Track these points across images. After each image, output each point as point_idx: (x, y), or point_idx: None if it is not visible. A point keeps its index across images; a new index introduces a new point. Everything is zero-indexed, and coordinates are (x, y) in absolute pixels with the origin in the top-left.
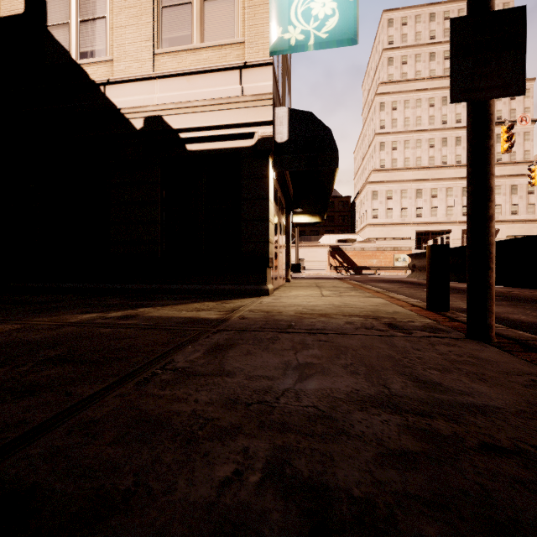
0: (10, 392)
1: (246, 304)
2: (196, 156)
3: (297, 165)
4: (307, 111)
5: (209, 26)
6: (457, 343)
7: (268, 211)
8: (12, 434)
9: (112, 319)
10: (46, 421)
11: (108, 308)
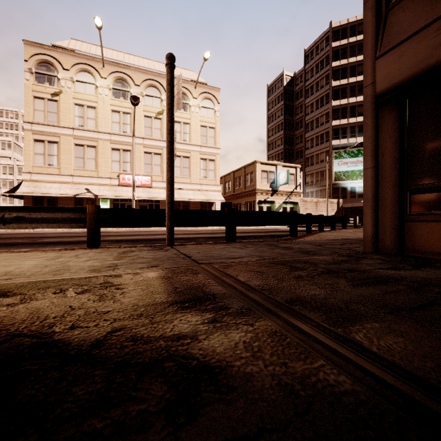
0: (312, 263)
1: (34, 280)
2: None
3: None
4: None
5: None
6: (181, 247)
7: None
8: (307, 258)
9: (220, 304)
10: (301, 258)
11: (66, 424)
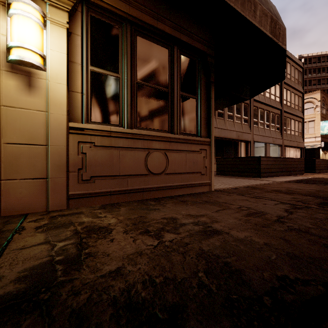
0: None
1: None
2: (307, 149)
3: (325, 150)
4: (327, 142)
5: (309, 131)
6: None
7: (320, 156)
8: None
9: None
10: None
11: None
